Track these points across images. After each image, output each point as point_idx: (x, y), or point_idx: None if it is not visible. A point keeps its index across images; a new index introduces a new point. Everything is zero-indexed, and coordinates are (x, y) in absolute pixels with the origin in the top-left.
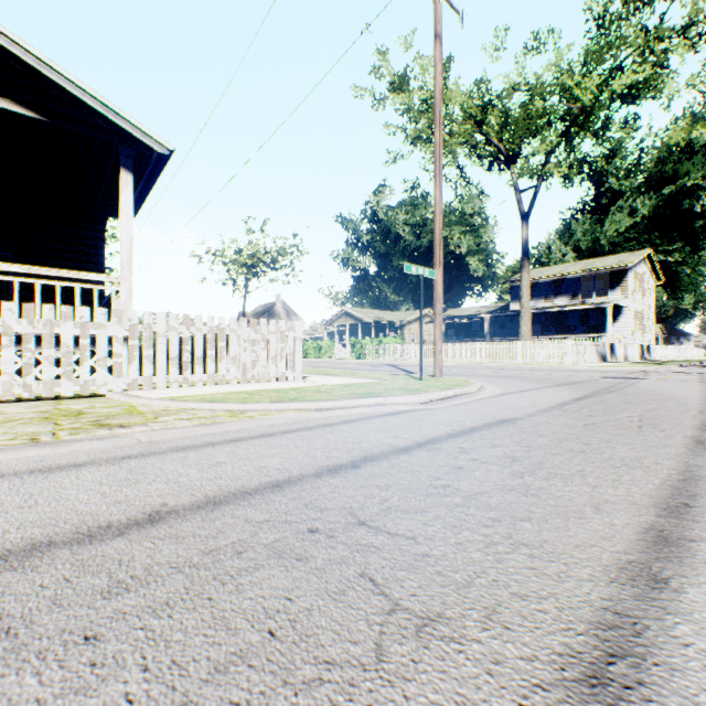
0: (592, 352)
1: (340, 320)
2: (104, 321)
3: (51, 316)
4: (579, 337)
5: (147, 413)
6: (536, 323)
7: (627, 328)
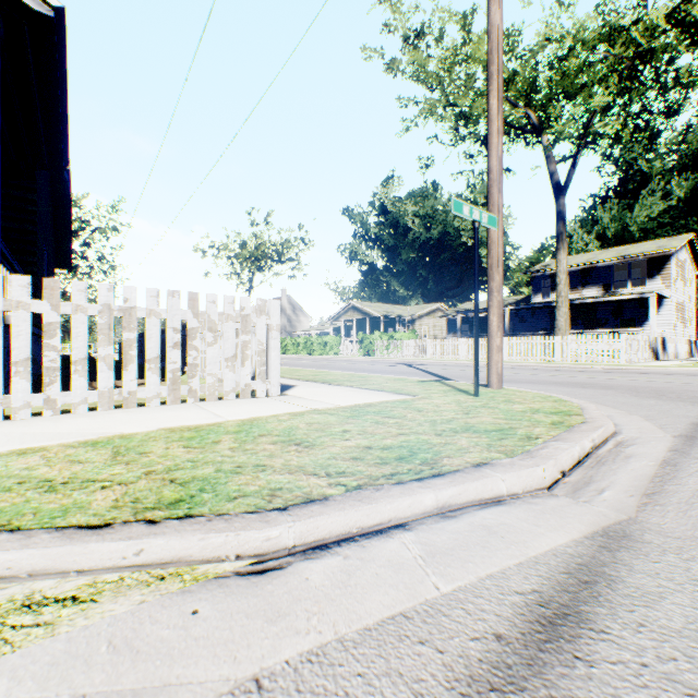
0: (645, 348)
1: (347, 314)
2: None
3: None
4: (612, 331)
5: None
6: None
7: (669, 321)
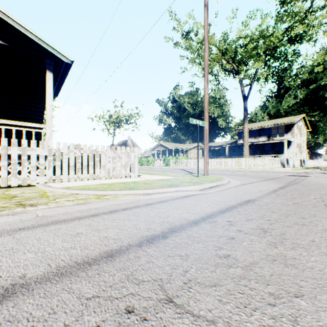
0: (278, 163)
1: (158, 148)
2: (34, 147)
3: (5, 144)
4: (271, 155)
5: (50, 196)
6: (250, 149)
7: (293, 151)
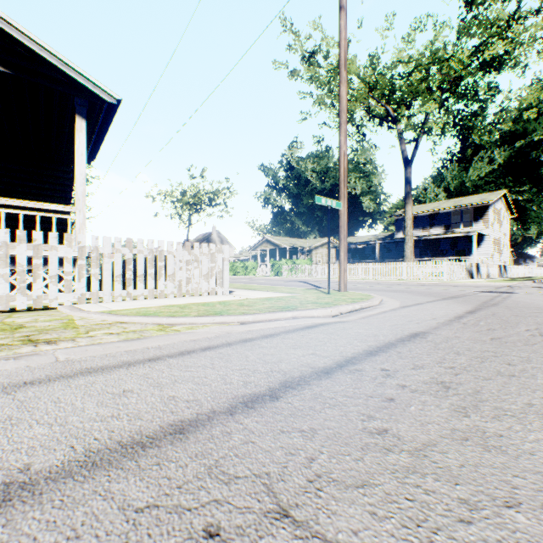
0: (463, 271)
1: (262, 246)
2: (55, 244)
3: (6, 238)
4: (450, 258)
5: (81, 327)
6: (416, 248)
7: (488, 251)
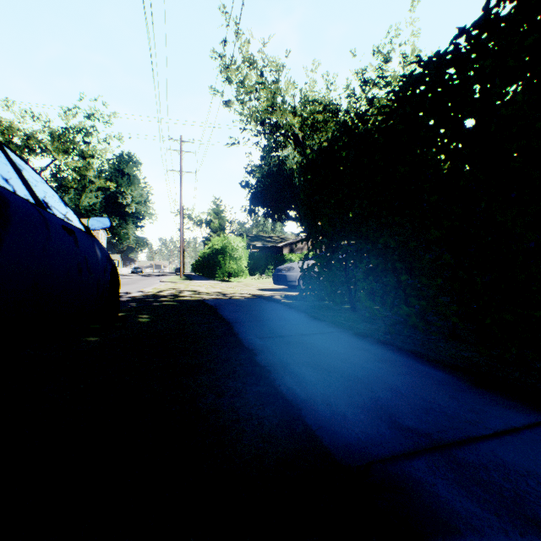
0: None
1: None
2: None
3: None
4: None
5: None
6: None
7: None
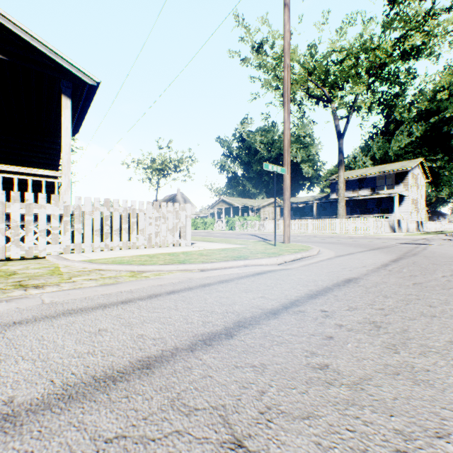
0: (386, 226)
1: (218, 205)
2: (44, 203)
3: (2, 199)
4: (375, 216)
5: (65, 273)
6: (347, 207)
7: (407, 210)
